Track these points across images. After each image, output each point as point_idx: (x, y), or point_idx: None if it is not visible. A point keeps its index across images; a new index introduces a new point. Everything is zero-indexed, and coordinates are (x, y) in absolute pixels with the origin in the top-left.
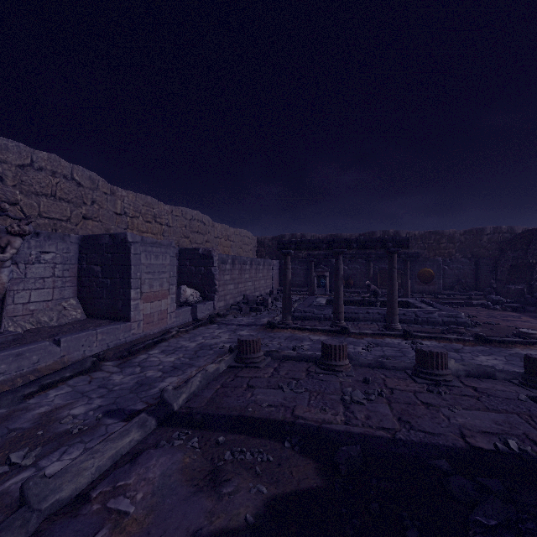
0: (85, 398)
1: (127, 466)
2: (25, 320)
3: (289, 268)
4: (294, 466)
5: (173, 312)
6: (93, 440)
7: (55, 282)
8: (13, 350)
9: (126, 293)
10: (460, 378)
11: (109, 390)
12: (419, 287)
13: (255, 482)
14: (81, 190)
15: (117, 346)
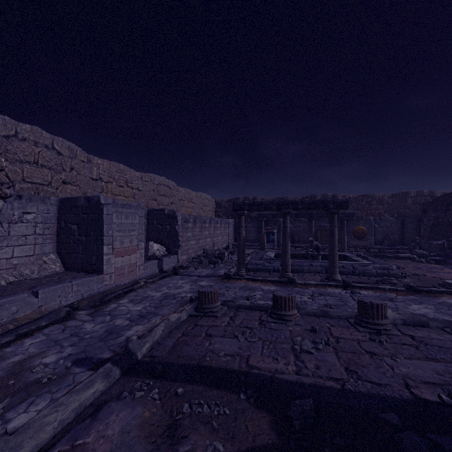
0: (57, 347)
1: (88, 421)
2: (9, 273)
3: (242, 227)
4: (250, 420)
5: (141, 265)
6: (60, 390)
7: (36, 239)
8: None
9: (99, 249)
10: (397, 327)
11: (80, 338)
12: (354, 242)
13: (212, 439)
14: (61, 158)
15: (91, 296)
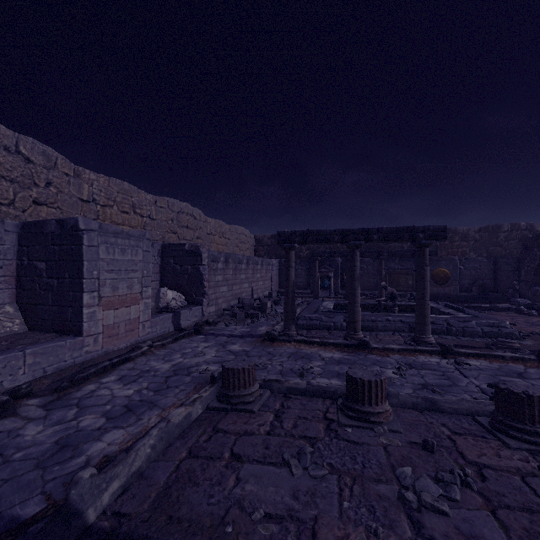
0: None
1: None
2: None
3: (292, 266)
4: None
5: (147, 321)
6: None
7: None
8: None
9: (77, 297)
10: None
11: (3, 460)
12: (434, 289)
13: None
14: (31, 168)
15: (60, 371)
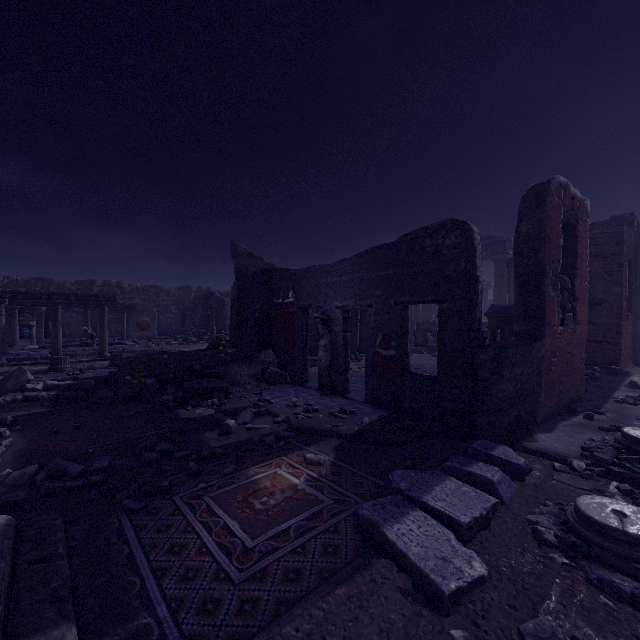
0: None
1: None
2: None
3: (3, 315)
4: None
5: None
6: None
7: None
8: None
9: None
10: None
11: None
12: (138, 334)
13: None
14: None
15: None
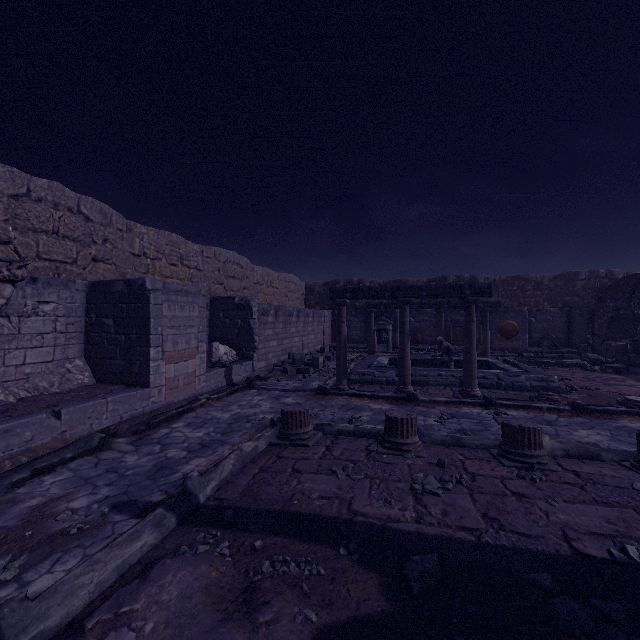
0: (88, 487)
1: (136, 582)
2: (19, 386)
3: (344, 322)
4: (353, 582)
5: (202, 375)
6: (95, 543)
7: (57, 339)
8: (0, 425)
9: (144, 352)
10: (557, 460)
11: (120, 475)
12: (501, 343)
13: (301, 606)
14: (90, 226)
15: (133, 418)
